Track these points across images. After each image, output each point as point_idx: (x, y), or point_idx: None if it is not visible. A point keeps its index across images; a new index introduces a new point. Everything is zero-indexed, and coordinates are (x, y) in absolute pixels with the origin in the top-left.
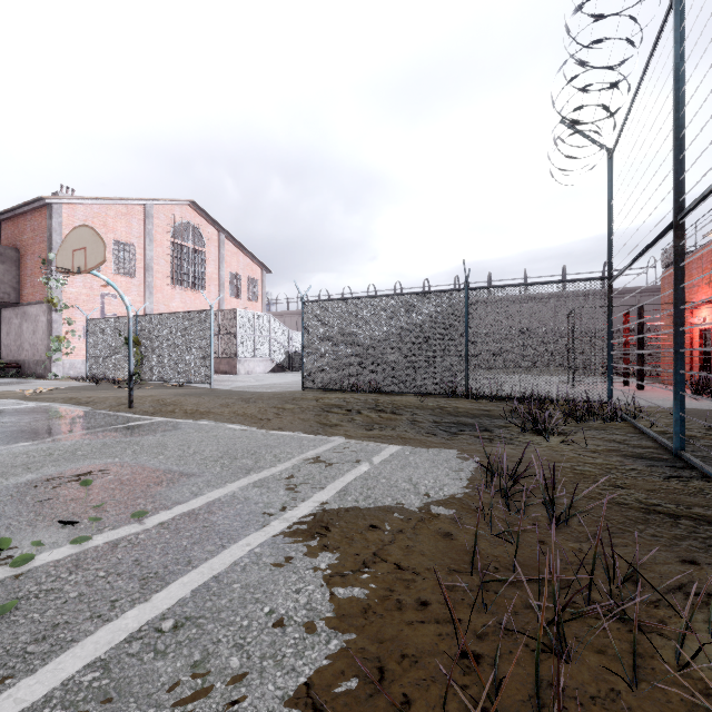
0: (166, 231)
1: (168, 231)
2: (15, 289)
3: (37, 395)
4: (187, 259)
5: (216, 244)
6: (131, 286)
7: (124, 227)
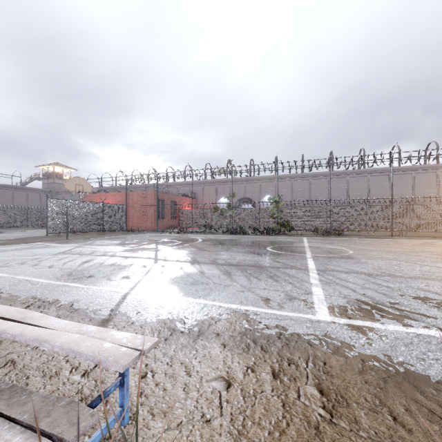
0: None
1: None
2: None
3: None
4: None
5: None
6: None
7: None
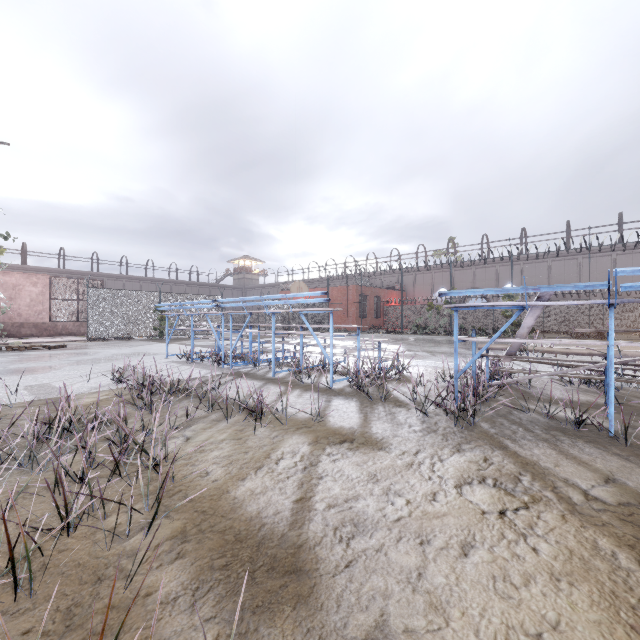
0: None
1: None
2: None
3: None
4: None
5: None
6: None
7: None
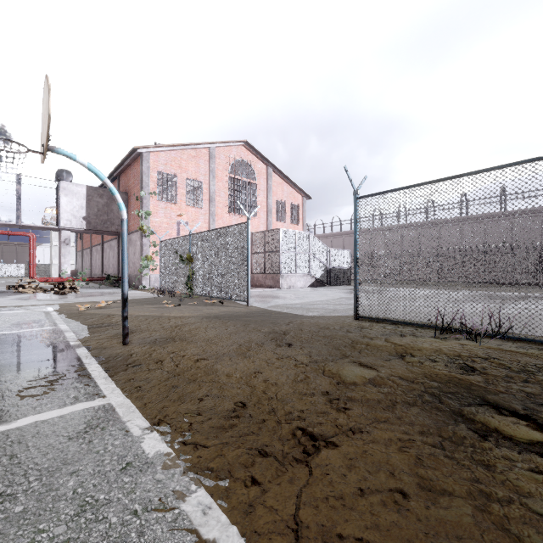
0: (225, 169)
1: (227, 168)
2: None
3: (93, 309)
4: (241, 191)
5: (264, 176)
6: (199, 215)
7: (193, 167)
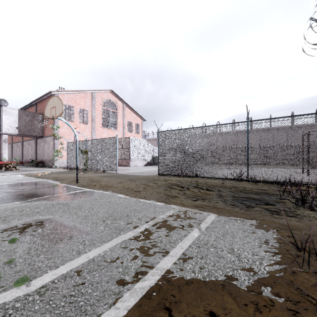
0: (100, 104)
1: (101, 104)
2: (41, 131)
3: (43, 175)
4: (109, 116)
5: (121, 108)
6: (86, 128)
7: (83, 103)
